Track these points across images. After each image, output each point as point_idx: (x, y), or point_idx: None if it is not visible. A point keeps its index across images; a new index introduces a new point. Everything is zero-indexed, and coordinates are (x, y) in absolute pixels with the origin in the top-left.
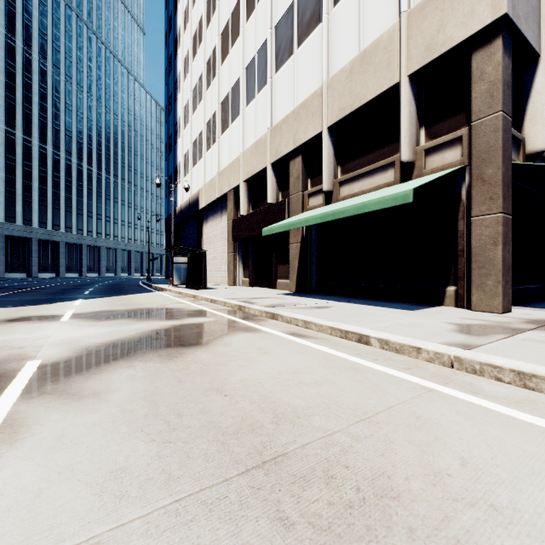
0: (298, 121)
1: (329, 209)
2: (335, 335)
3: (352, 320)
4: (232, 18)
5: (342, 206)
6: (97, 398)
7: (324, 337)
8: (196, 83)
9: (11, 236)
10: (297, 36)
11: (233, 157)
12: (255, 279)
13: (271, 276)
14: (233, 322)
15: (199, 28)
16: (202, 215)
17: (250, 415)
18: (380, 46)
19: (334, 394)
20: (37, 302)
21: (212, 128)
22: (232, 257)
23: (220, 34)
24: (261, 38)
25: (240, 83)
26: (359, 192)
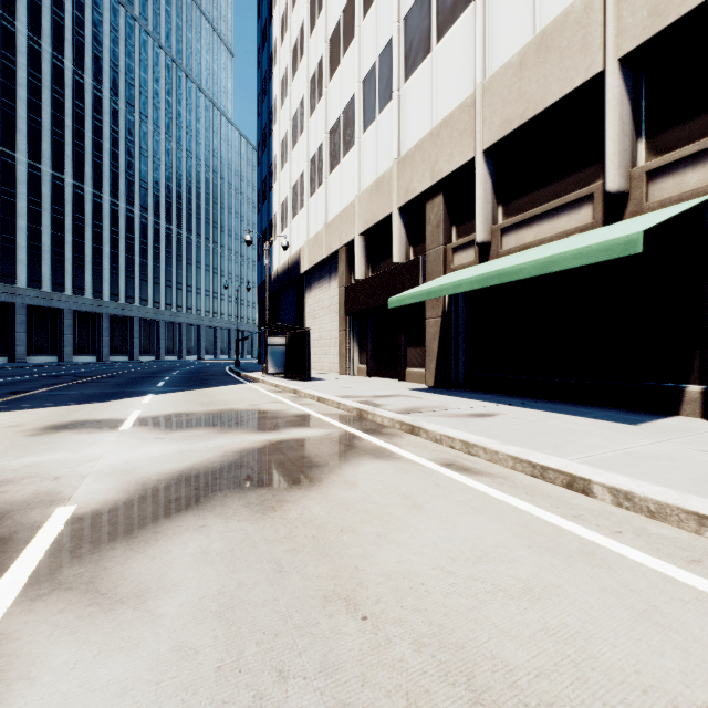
0: (438, 145)
1: (491, 268)
2: (522, 471)
3: (544, 443)
4: (344, 16)
5: (514, 263)
6: (140, 606)
7: (504, 474)
8: (296, 108)
9: (79, 311)
10: (437, 26)
11: (346, 202)
12: (376, 367)
13: (397, 363)
14: (354, 438)
15: (301, 37)
16: (304, 281)
17: (422, 688)
18: (569, 21)
19: (578, 632)
20: (98, 398)
21: (317, 165)
22: (344, 337)
23: (327, 40)
24: (383, 37)
25: (355, 101)
26: (534, 241)
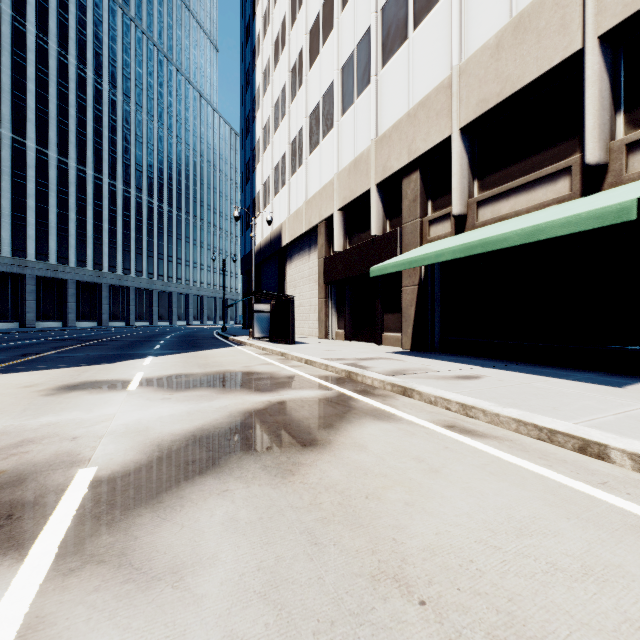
0: (415, 125)
1: (473, 237)
2: (527, 434)
3: (541, 406)
4: (324, 9)
5: (498, 232)
6: (178, 584)
7: (509, 437)
8: (278, 96)
9: (82, 282)
10: (413, 14)
11: (325, 180)
12: (353, 331)
13: (374, 327)
14: (349, 399)
15: (282, 30)
16: (285, 253)
17: None
18: (547, 2)
19: None
20: (103, 360)
21: (298, 147)
22: (324, 304)
23: (307, 32)
24: (361, 27)
25: (334, 87)
26: (510, 213)
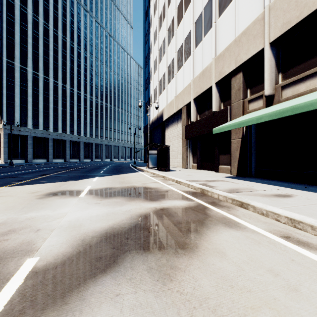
0: (239, 46)
1: (283, 106)
2: None
3: None
4: None
5: (304, 101)
6: None
7: None
8: (161, 44)
9: (72, 141)
10: None
11: (186, 84)
12: (201, 164)
13: (213, 162)
14: (205, 208)
15: (163, 10)
16: (165, 124)
17: None
18: None
19: None
20: (74, 178)
21: (171, 69)
22: (185, 150)
23: (176, 8)
24: None
25: (191, 33)
26: (306, 91)
